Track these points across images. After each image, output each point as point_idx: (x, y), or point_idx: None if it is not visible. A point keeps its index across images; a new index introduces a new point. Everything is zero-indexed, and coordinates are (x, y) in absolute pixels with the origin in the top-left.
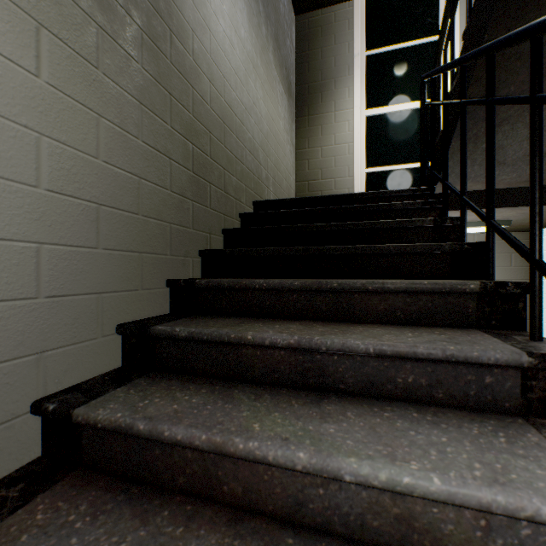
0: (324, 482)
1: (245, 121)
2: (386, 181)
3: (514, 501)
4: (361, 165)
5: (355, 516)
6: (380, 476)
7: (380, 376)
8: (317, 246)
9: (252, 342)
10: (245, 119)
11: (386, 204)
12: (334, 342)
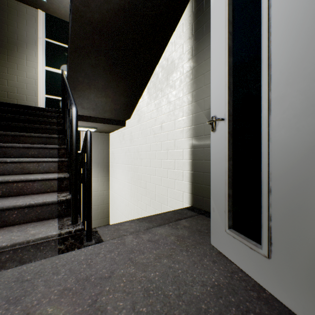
0: (3, 165)
1: None
2: (57, 103)
3: (41, 159)
4: (43, 93)
5: (11, 170)
6: (17, 159)
7: (25, 153)
8: (7, 122)
9: None
10: None
11: (44, 113)
12: (10, 144)
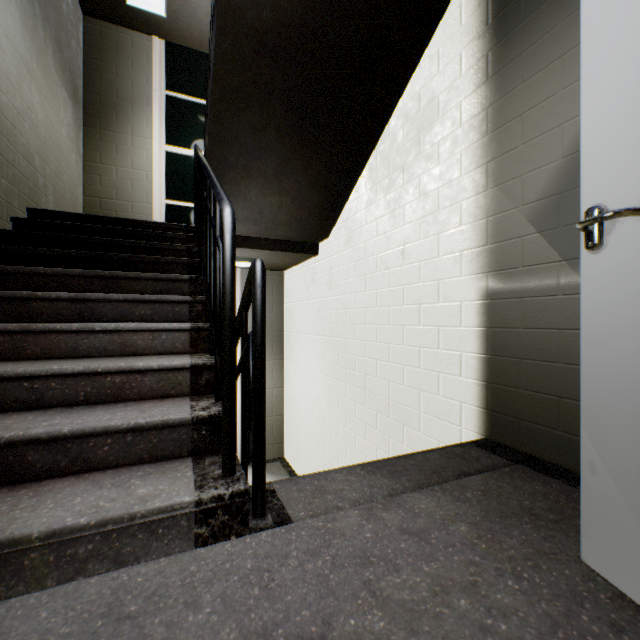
0: (88, 337)
1: (18, 126)
2: (185, 215)
3: (159, 325)
4: (161, 196)
5: (103, 347)
6: (113, 325)
7: (128, 312)
8: (98, 252)
9: (43, 297)
10: (18, 124)
11: (162, 232)
12: (101, 295)
